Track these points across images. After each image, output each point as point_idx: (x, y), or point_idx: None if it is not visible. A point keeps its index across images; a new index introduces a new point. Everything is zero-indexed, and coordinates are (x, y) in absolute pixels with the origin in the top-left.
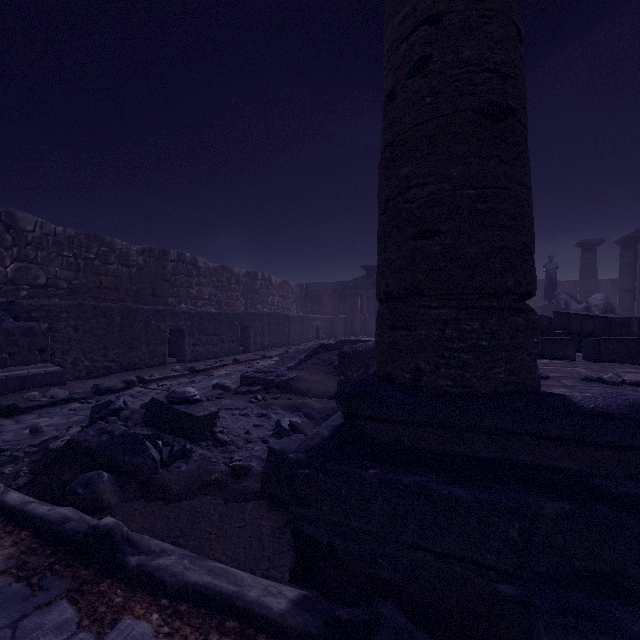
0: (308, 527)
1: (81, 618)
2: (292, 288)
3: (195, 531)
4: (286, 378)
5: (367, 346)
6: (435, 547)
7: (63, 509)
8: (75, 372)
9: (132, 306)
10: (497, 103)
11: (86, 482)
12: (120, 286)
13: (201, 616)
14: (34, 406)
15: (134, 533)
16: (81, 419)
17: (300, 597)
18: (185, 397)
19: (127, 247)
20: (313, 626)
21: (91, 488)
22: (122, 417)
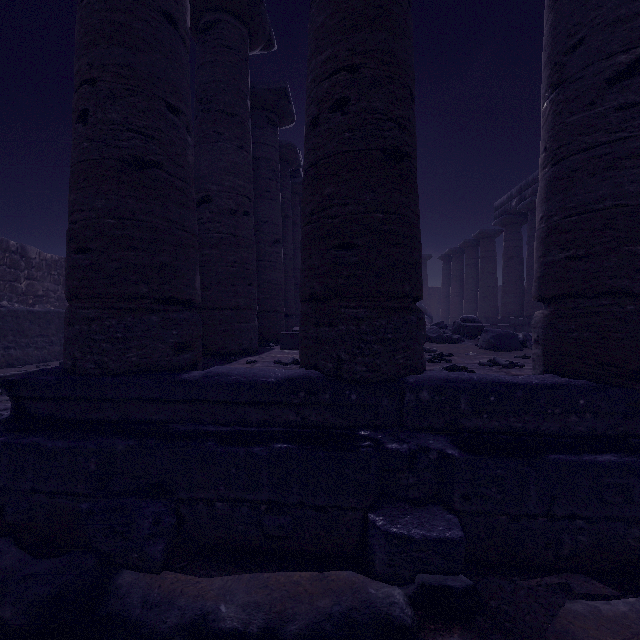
0: None
1: None
2: None
3: None
4: None
5: None
6: (48, 489)
7: None
8: None
9: None
10: (139, 156)
11: None
12: None
13: None
14: None
15: None
16: None
17: None
18: None
19: None
20: None
21: None
22: None
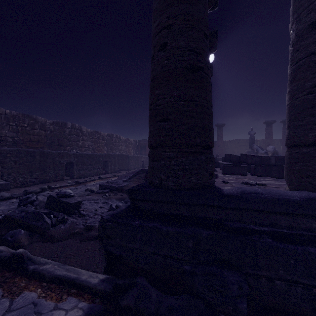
0: (111, 248)
1: (4, 293)
2: (131, 142)
3: (64, 254)
4: (121, 185)
5: None
6: (162, 253)
7: None
8: (15, 184)
9: (45, 151)
10: (194, 64)
11: (12, 234)
12: (41, 140)
13: (60, 288)
14: None
15: (33, 255)
16: (16, 207)
17: (105, 278)
18: (66, 194)
19: (44, 121)
20: (108, 288)
21: (15, 237)
22: (34, 204)
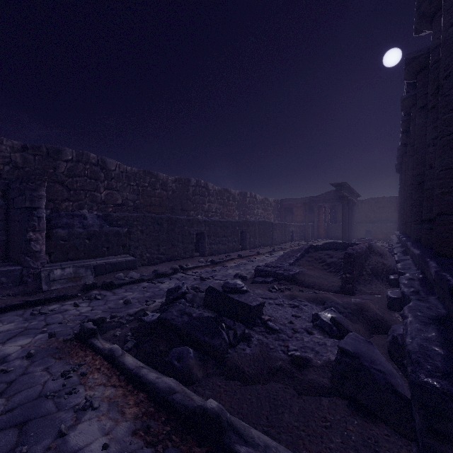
0: None
1: None
2: (270, 203)
3: (282, 423)
4: (293, 272)
5: (362, 248)
6: None
7: (167, 379)
8: (141, 261)
9: (173, 217)
10: None
11: (178, 356)
12: (162, 204)
13: None
14: (122, 283)
15: (235, 420)
16: (151, 295)
17: None
18: (236, 288)
19: (166, 178)
20: None
21: (183, 362)
22: (188, 299)
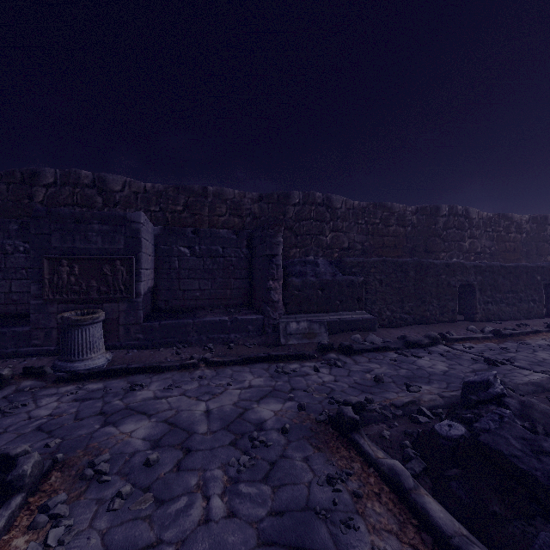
0: None
1: None
2: None
3: None
4: None
5: None
6: None
7: None
8: (379, 320)
9: (424, 261)
10: None
11: None
12: (397, 244)
13: None
14: (362, 349)
15: None
16: (409, 374)
17: None
18: None
19: (403, 209)
20: None
21: None
22: (512, 410)
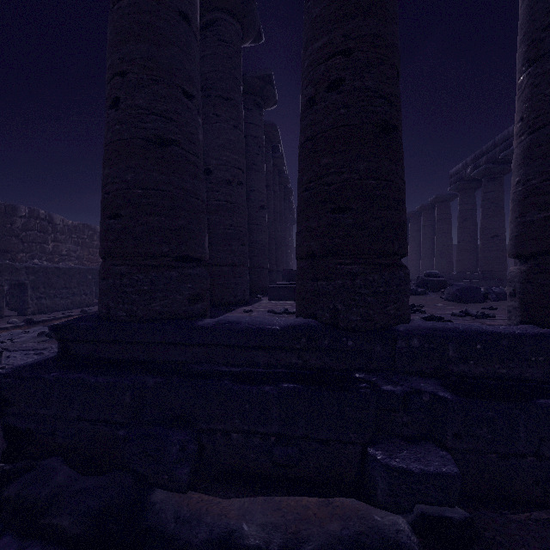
0: (13, 420)
1: None
2: None
3: None
4: None
5: None
6: (90, 417)
7: None
8: None
9: None
10: (161, 136)
11: None
12: None
13: None
14: None
15: None
16: None
17: None
18: None
19: None
20: None
21: None
22: None
